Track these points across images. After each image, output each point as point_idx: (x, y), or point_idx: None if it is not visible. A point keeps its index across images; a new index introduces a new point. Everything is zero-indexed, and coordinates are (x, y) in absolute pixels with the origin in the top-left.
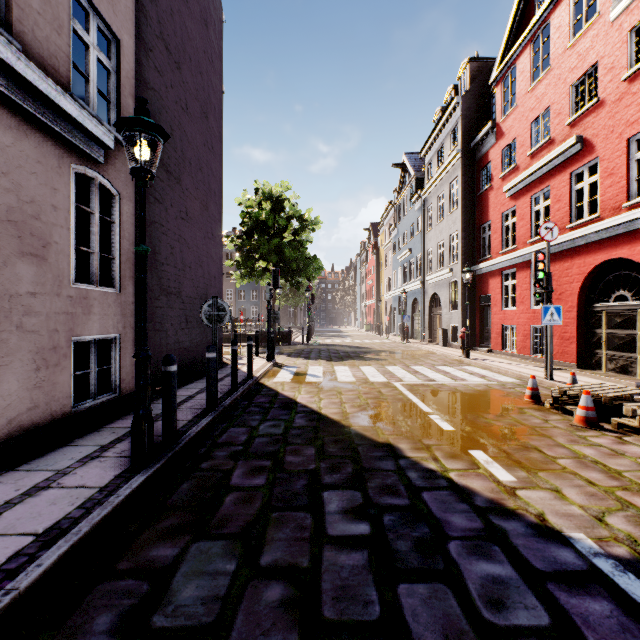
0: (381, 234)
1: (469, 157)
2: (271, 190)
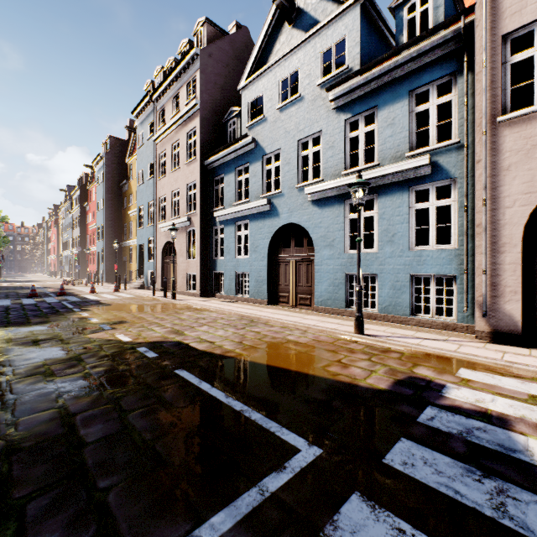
0: (60, 215)
1: (84, 209)
2: None
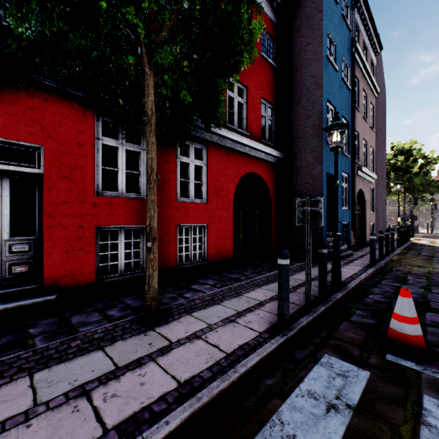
0: None
1: None
2: (402, 147)
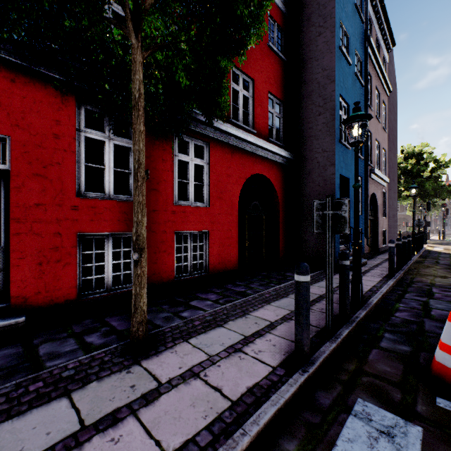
0: None
1: None
2: (413, 150)
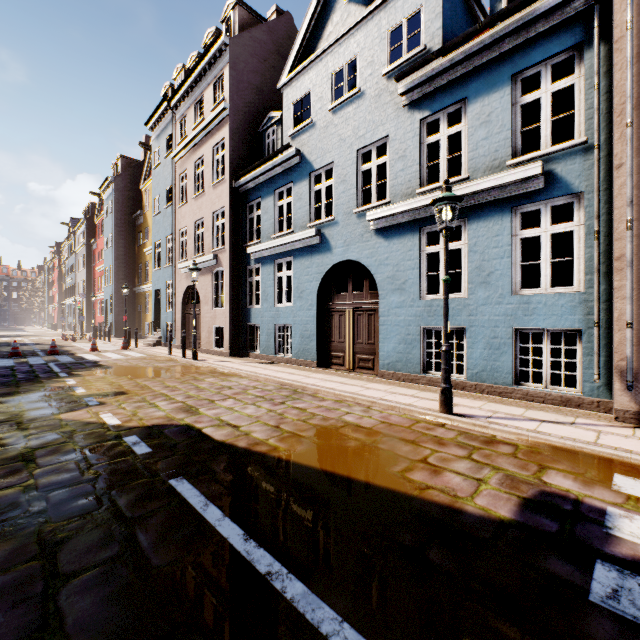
0: (63, 255)
1: (90, 247)
2: None
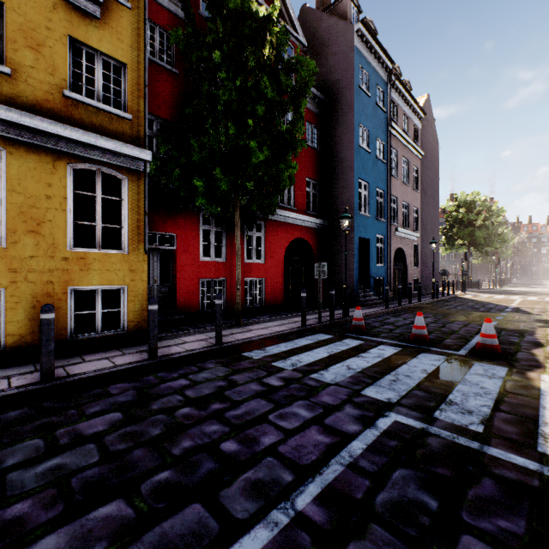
0: None
1: None
2: (465, 198)
